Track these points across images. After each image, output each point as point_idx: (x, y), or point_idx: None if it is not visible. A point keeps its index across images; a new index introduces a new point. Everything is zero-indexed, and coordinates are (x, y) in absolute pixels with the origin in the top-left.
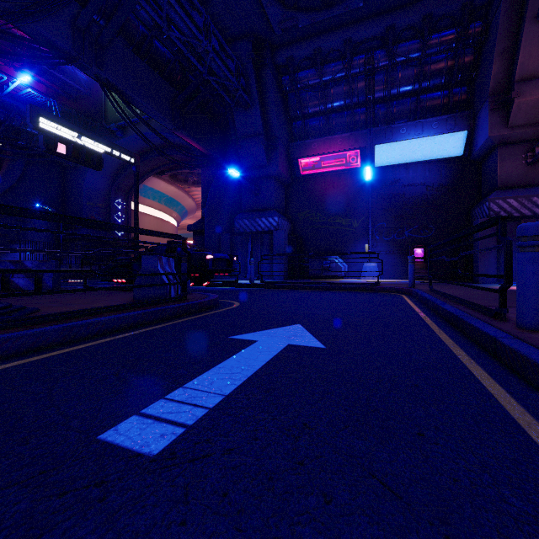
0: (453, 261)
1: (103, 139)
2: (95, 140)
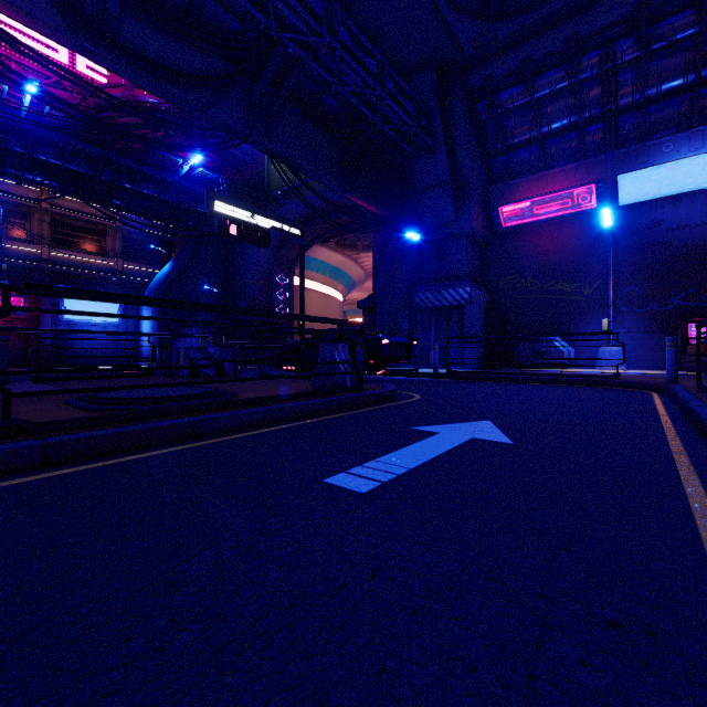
0: None
1: (270, 213)
2: (263, 215)
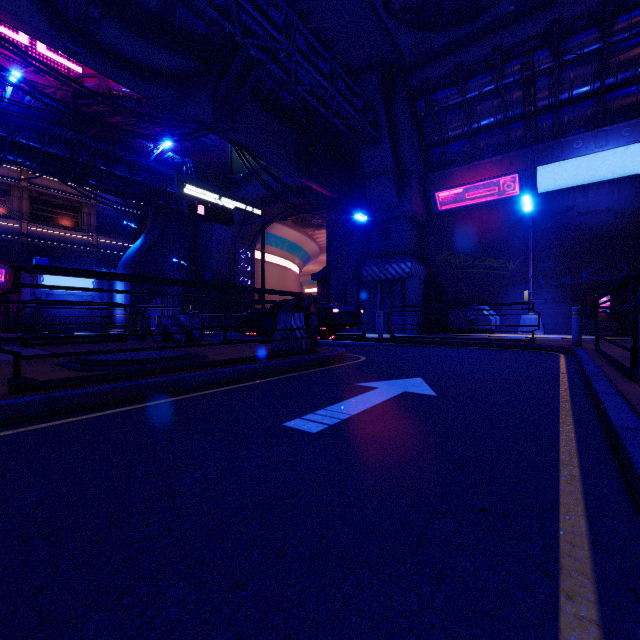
0: None
1: (234, 195)
2: (227, 197)
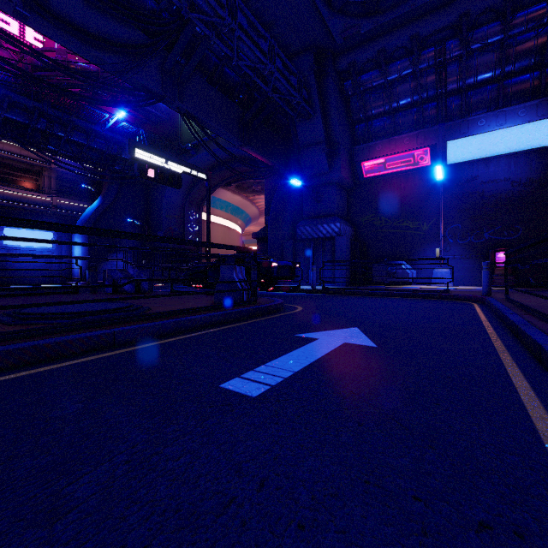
0: (547, 266)
1: (182, 161)
2: (176, 162)
